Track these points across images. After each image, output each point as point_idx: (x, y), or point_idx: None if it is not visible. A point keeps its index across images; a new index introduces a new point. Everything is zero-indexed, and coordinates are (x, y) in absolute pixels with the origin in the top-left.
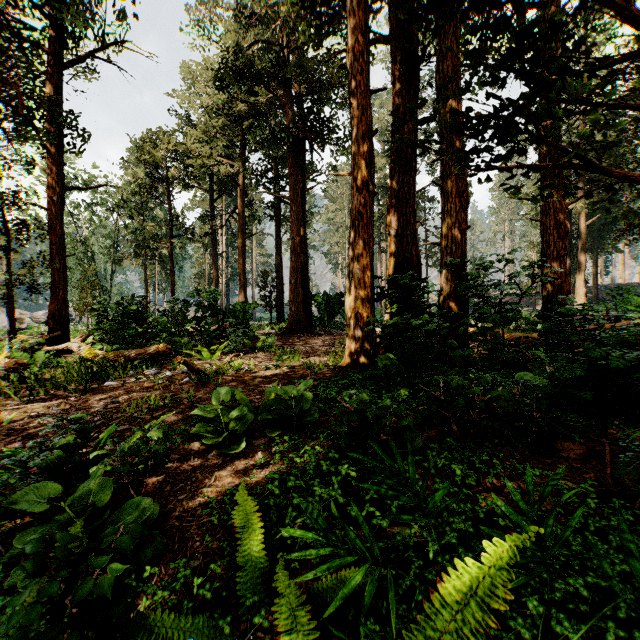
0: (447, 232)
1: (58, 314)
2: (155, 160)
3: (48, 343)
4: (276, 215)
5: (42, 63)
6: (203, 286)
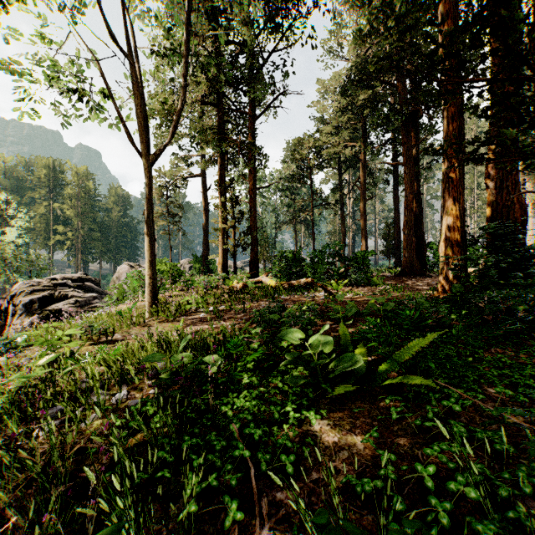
0: None
1: (254, 261)
2: (302, 157)
3: (250, 277)
4: (393, 177)
5: (246, 121)
6: (334, 240)
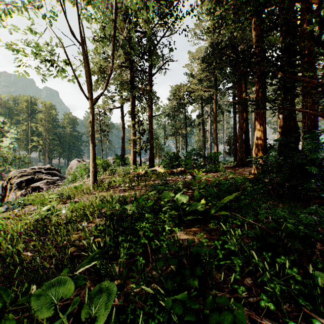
0: (304, 115)
1: (151, 158)
2: (180, 97)
3: (149, 167)
4: (233, 109)
5: (147, 76)
6: (199, 146)
